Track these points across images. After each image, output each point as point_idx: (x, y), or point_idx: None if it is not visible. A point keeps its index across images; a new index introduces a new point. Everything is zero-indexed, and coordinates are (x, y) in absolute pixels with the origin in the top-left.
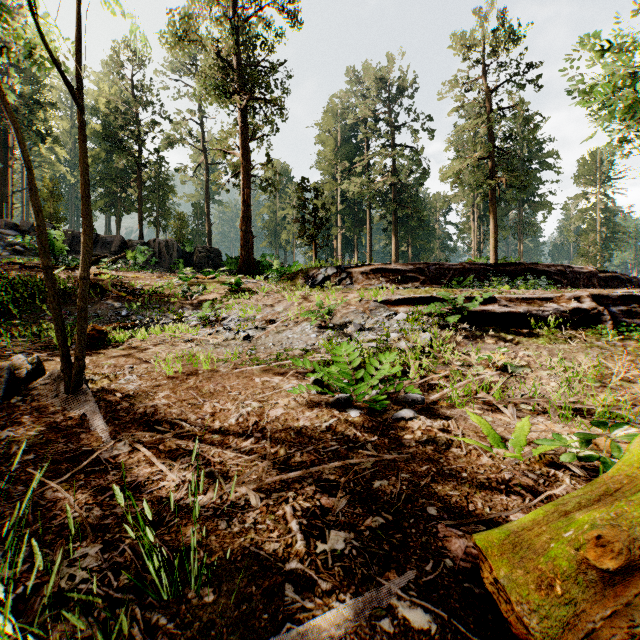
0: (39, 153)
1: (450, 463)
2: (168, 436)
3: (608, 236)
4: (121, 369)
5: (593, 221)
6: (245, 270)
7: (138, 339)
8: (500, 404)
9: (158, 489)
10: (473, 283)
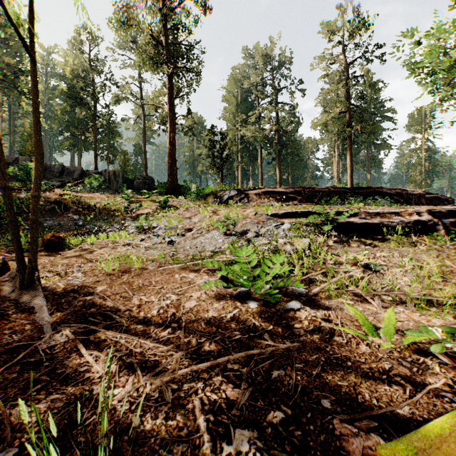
0: (22, 107)
1: (335, 352)
2: (100, 327)
3: (430, 168)
4: (71, 267)
5: (419, 158)
6: (171, 192)
7: (88, 243)
8: (368, 296)
9: (83, 380)
10: (337, 201)
